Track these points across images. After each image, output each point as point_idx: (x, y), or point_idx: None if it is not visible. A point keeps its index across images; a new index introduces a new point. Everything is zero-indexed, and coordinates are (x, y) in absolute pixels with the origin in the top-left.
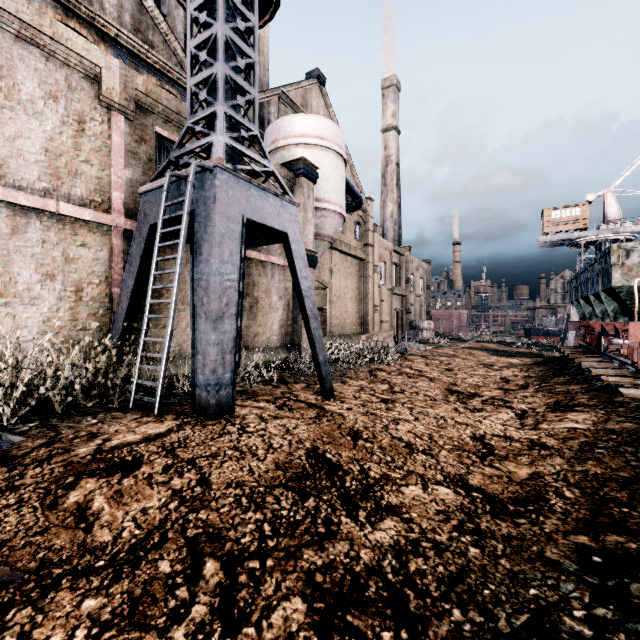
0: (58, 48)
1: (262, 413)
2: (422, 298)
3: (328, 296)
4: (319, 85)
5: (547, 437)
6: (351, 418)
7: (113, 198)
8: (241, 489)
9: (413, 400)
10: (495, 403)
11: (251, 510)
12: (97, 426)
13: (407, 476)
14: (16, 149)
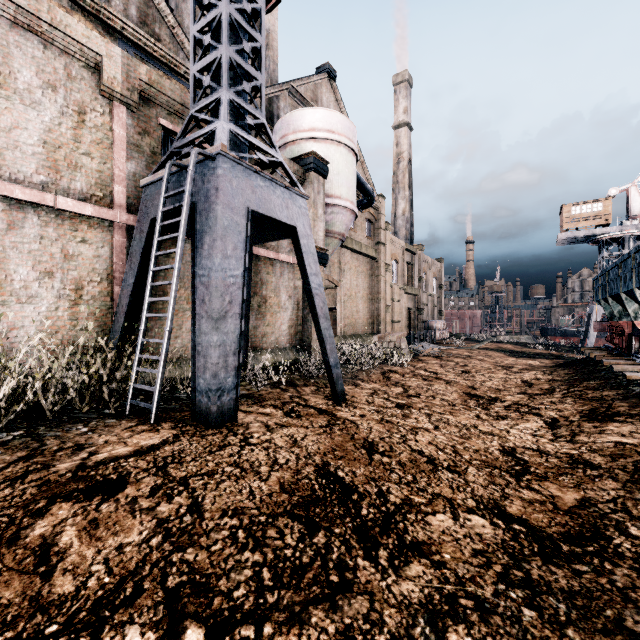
0: (57, 35)
1: (268, 421)
2: (435, 297)
3: (339, 295)
4: (329, 80)
5: (590, 453)
6: (365, 427)
7: (115, 192)
8: (238, 519)
9: (430, 405)
10: (520, 409)
11: (248, 548)
12: (86, 436)
13: (433, 501)
14: (12, 140)
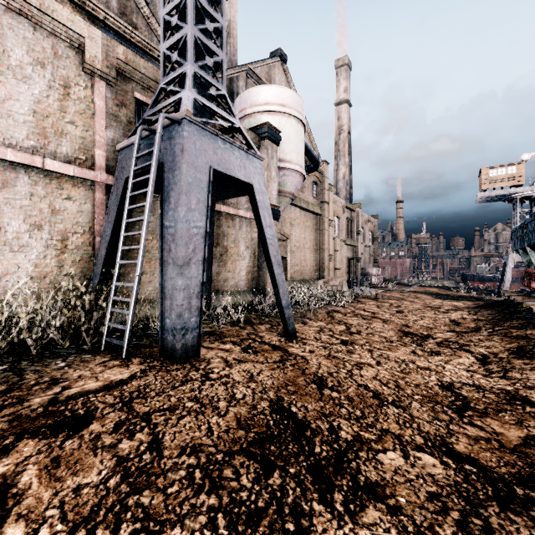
0: (45, 19)
1: (227, 356)
2: (370, 248)
3: (289, 246)
4: (281, 63)
5: (526, 389)
6: (314, 362)
7: (96, 156)
8: (196, 457)
9: (370, 341)
10: (451, 346)
11: (204, 491)
12: (62, 370)
13: (382, 437)
14: (6, 110)
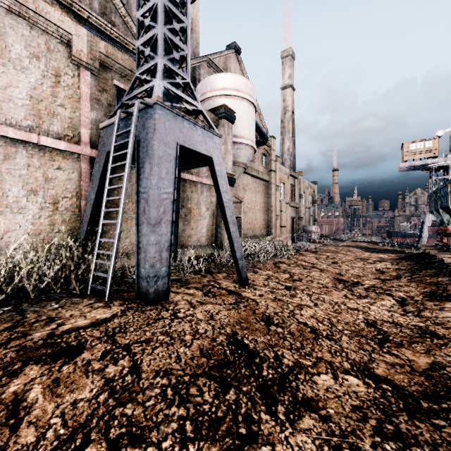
0: (39, 19)
1: (191, 299)
2: (311, 209)
3: (242, 208)
4: (236, 54)
5: (434, 325)
6: (263, 304)
7: (82, 133)
8: (168, 378)
9: (310, 287)
10: (376, 291)
11: (175, 404)
12: (57, 311)
13: (317, 363)
14: (7, 95)
